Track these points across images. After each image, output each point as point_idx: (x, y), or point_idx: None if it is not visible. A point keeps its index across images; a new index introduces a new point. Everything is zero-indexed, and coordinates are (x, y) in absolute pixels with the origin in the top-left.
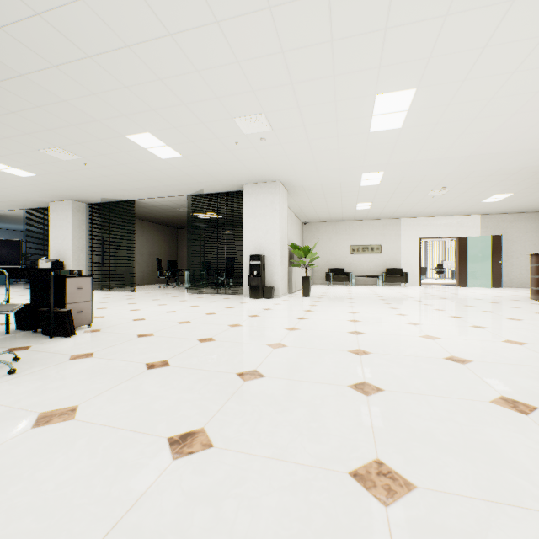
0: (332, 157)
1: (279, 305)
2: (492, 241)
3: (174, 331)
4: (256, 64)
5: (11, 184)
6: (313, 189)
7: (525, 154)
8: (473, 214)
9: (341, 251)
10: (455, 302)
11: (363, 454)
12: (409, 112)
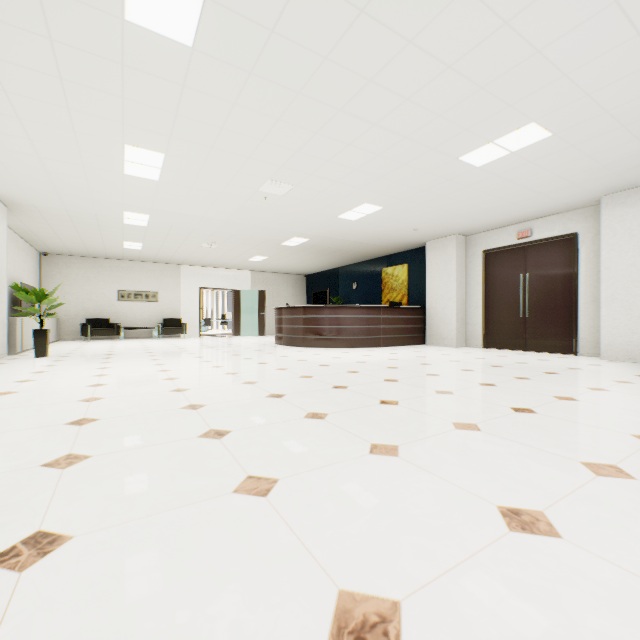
0: (80, 185)
1: None
2: (259, 295)
3: None
4: None
5: None
6: (55, 214)
7: (265, 229)
8: (246, 269)
9: (106, 296)
10: (218, 350)
11: (58, 454)
12: (164, 170)
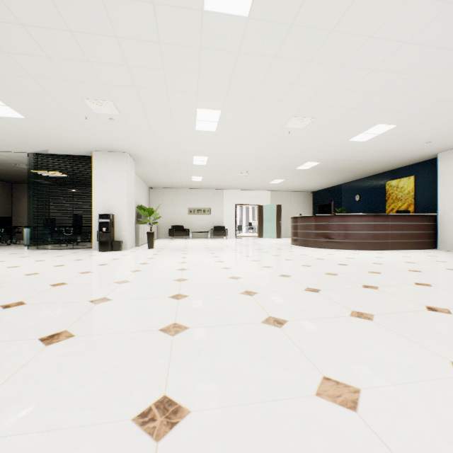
0: (170, 142)
1: (126, 255)
2: (276, 208)
3: (23, 281)
4: (105, 67)
5: None
6: (157, 162)
7: (285, 158)
8: (267, 190)
9: (181, 212)
10: (251, 248)
11: (168, 322)
12: (219, 123)
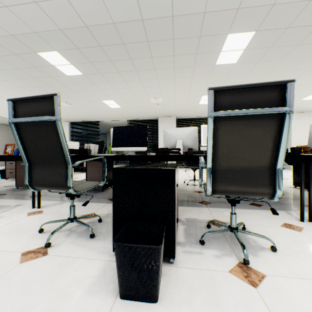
0: None
1: None
2: None
3: None
4: None
5: (177, 107)
6: None
7: None
8: None
9: None
10: None
11: None
12: None
